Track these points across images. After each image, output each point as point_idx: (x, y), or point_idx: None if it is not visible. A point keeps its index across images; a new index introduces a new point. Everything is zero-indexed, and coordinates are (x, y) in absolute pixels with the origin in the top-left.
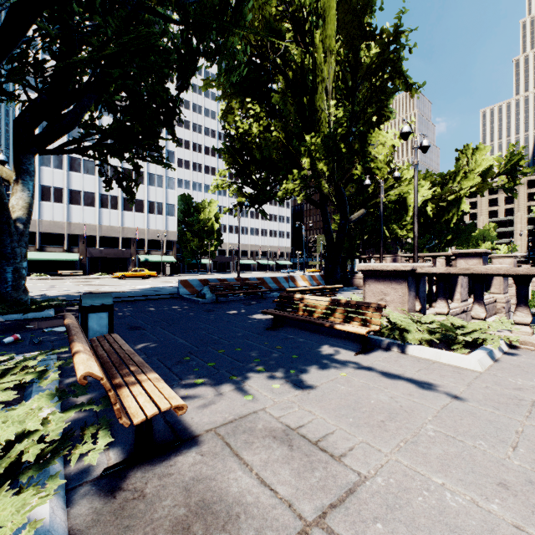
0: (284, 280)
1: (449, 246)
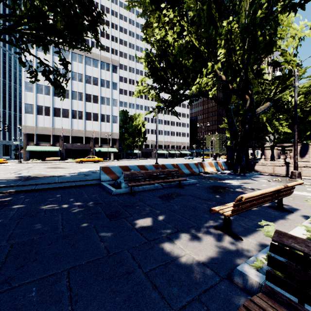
0: (195, 166)
1: (306, 140)
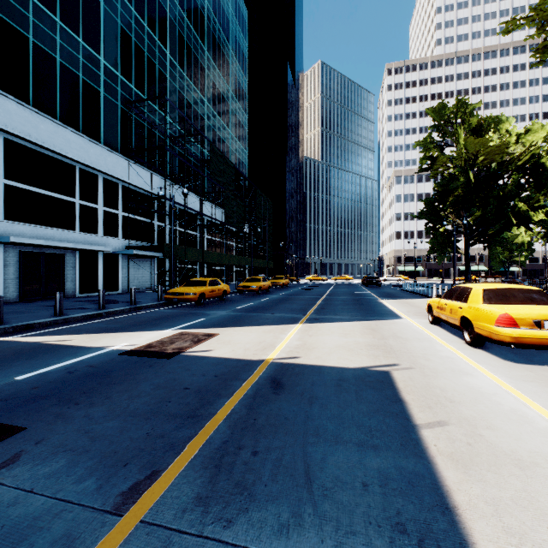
0: None
1: None
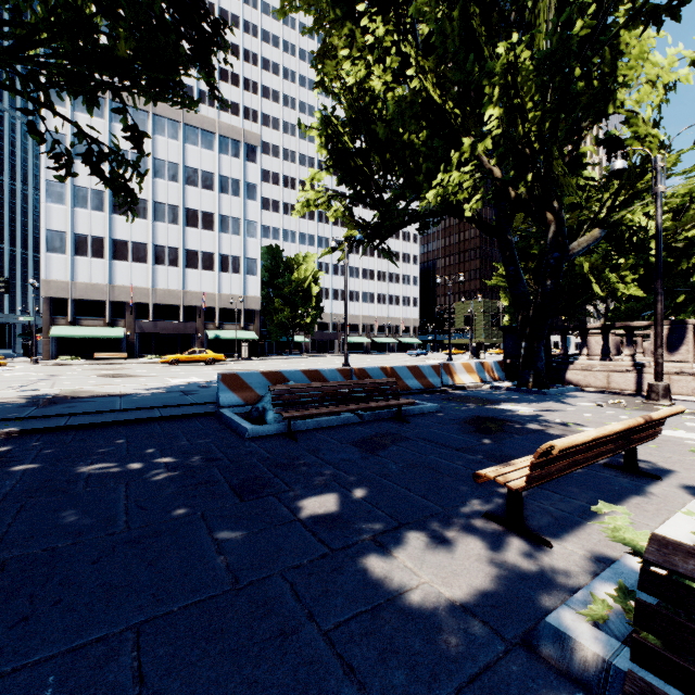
0: (433, 372)
1: (677, 313)
